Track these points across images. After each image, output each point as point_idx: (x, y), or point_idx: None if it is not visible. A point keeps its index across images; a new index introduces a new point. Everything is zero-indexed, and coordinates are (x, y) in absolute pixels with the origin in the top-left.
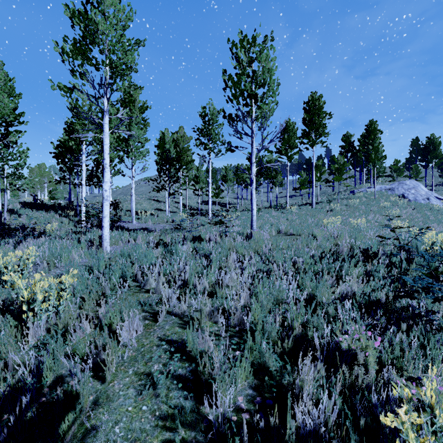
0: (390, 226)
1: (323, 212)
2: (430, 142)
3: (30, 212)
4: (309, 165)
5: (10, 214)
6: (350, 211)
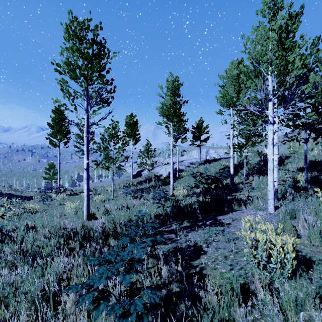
0: None
1: None
2: None
3: (284, 173)
4: None
5: (264, 174)
6: None
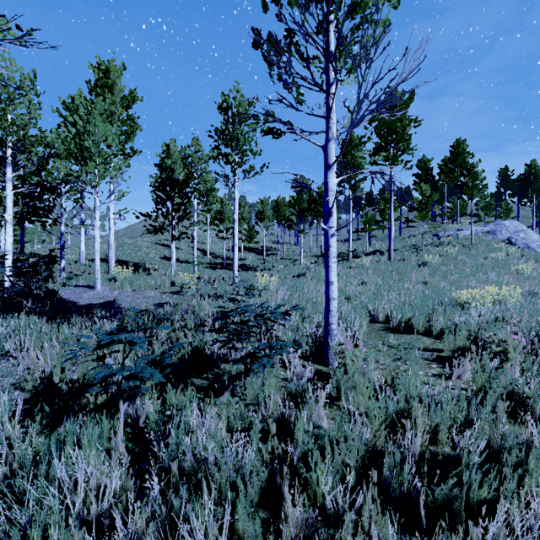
0: (536, 294)
1: (414, 267)
2: (531, 170)
3: None
4: (370, 200)
5: None
6: (450, 265)
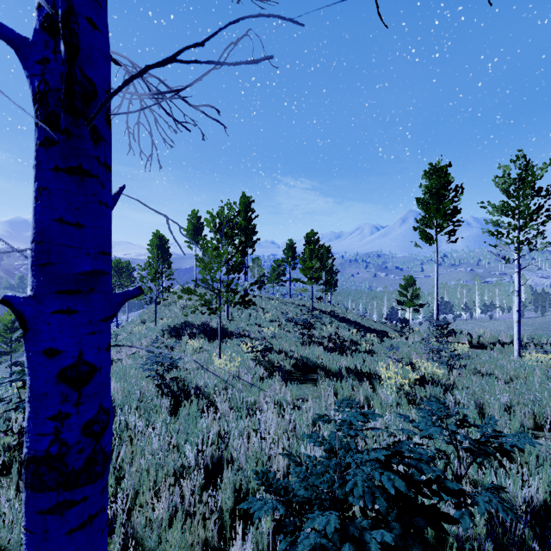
0: None
1: None
2: None
3: None
4: None
5: None
6: None
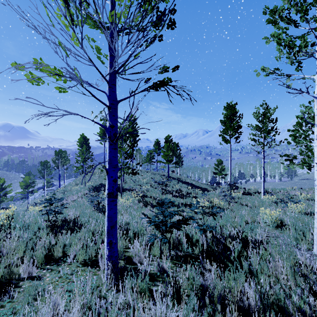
0: None
1: None
2: None
3: None
4: None
5: None
6: None
